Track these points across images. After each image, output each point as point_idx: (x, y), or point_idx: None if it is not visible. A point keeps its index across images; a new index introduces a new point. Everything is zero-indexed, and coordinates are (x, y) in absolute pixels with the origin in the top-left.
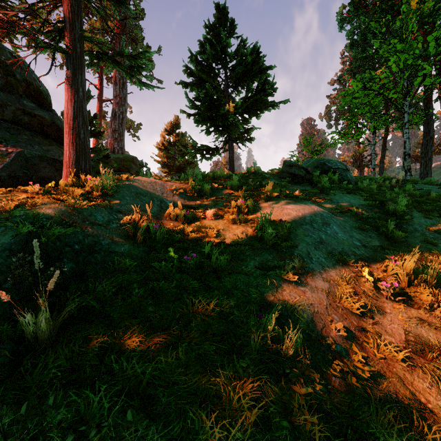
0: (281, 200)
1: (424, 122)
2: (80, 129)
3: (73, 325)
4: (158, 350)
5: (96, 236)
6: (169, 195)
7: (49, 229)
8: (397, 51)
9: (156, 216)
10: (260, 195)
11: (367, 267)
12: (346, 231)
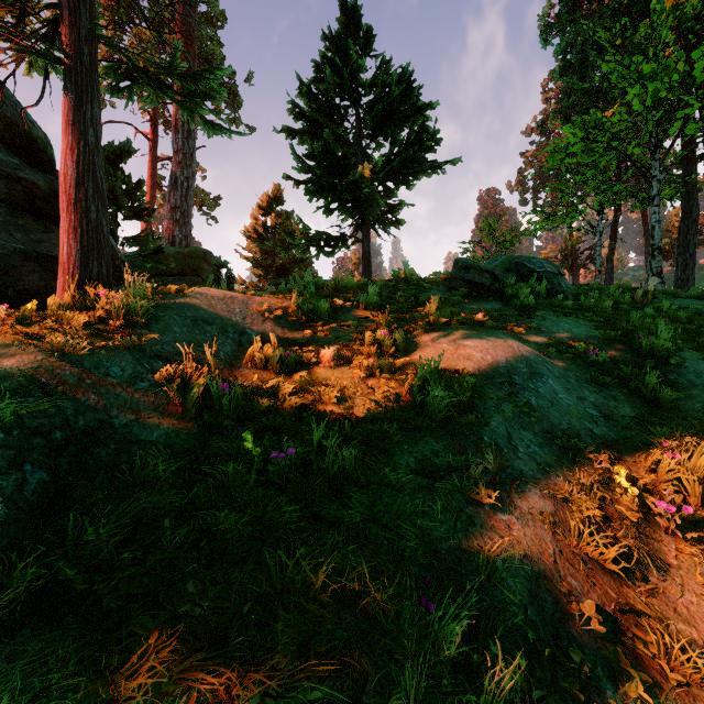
0: (453, 330)
1: (682, 195)
2: (90, 203)
3: (15, 631)
4: (195, 703)
5: (104, 409)
6: (257, 320)
7: (1, 400)
8: (643, 76)
9: (230, 362)
10: (415, 320)
11: (619, 462)
12: (571, 388)
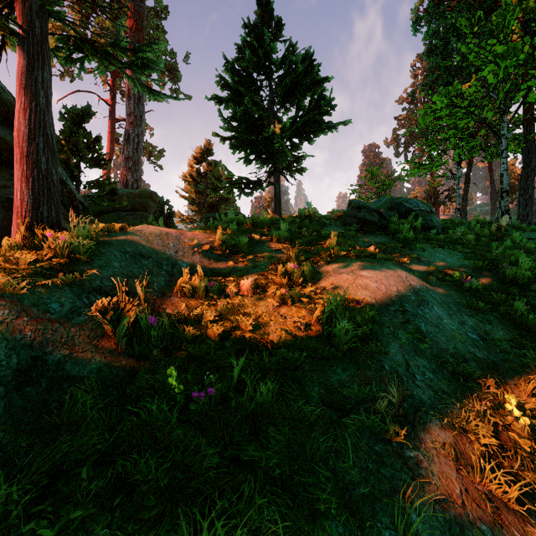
0: (351, 261)
1: (523, 149)
2: (41, 155)
3: None
4: None
5: (40, 346)
6: (187, 253)
7: None
8: (496, 55)
9: (162, 291)
10: (319, 252)
11: (502, 386)
12: (452, 313)
